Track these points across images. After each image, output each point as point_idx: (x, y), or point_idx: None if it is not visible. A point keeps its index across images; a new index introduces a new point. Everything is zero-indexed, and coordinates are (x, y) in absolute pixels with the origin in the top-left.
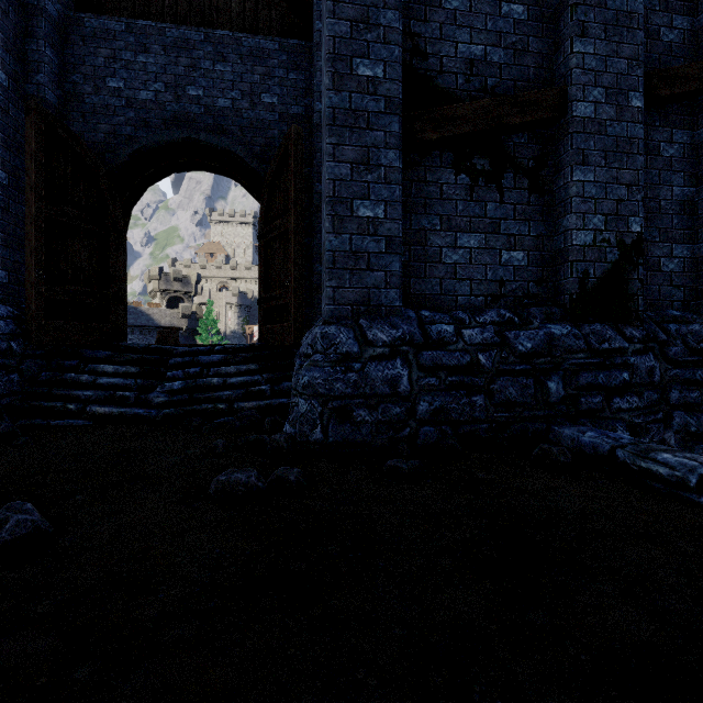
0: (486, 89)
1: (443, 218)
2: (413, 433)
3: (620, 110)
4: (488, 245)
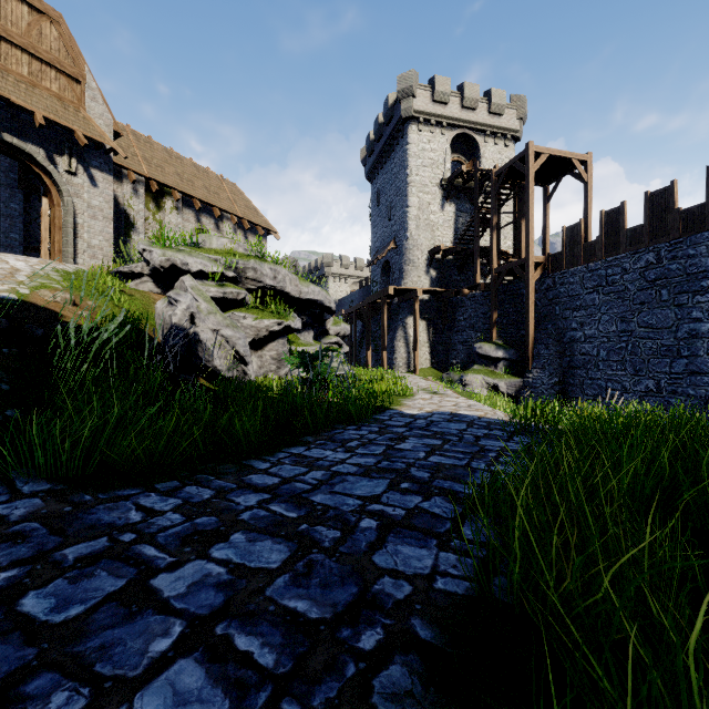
0: None
1: None
2: None
3: None
4: None
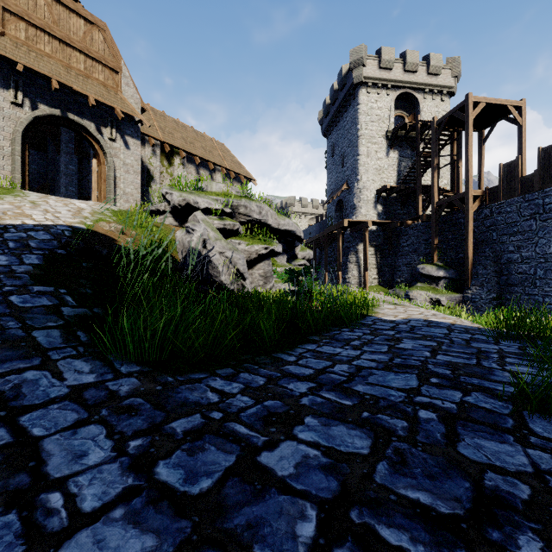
0: None
1: None
2: None
3: None
4: None
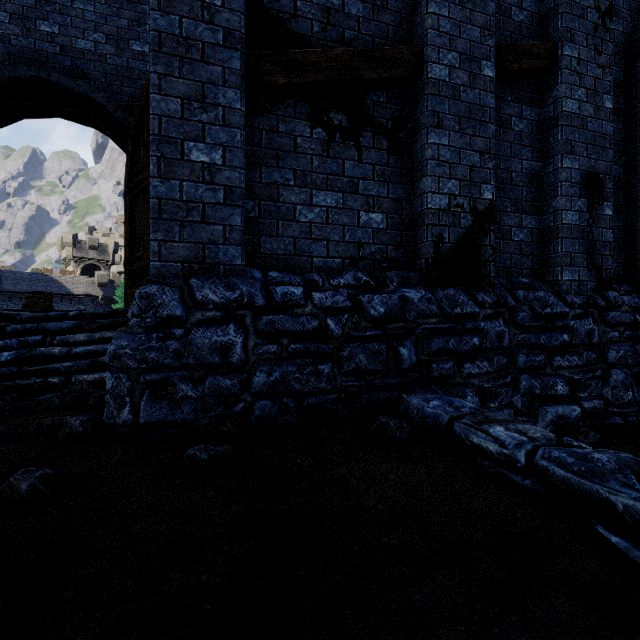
0: (343, 41)
1: (297, 172)
2: (248, 408)
3: (473, 77)
4: (346, 205)
